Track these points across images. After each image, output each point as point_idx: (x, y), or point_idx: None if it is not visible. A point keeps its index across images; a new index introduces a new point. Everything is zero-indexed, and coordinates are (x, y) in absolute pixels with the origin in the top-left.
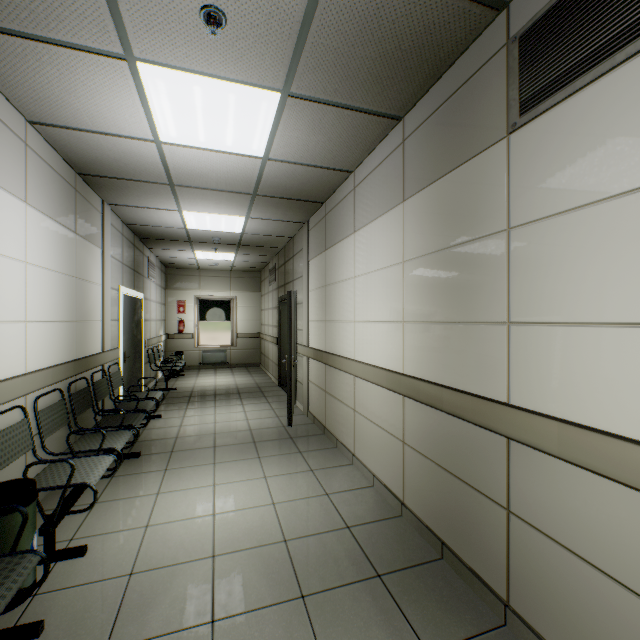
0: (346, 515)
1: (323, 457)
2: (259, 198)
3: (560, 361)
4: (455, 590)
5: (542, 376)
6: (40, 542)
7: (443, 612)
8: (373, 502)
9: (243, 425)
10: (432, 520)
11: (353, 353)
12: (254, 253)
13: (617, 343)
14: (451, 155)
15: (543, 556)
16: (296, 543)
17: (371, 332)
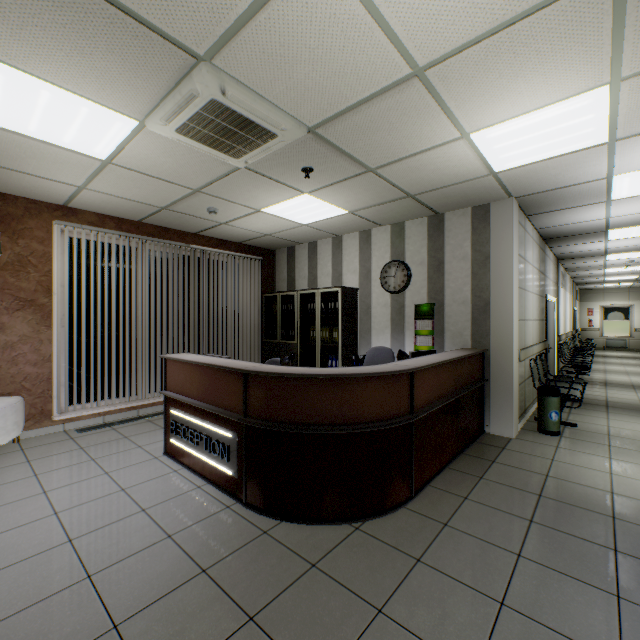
0: None
1: None
2: None
3: None
4: None
5: None
6: None
7: None
8: None
9: (636, 363)
10: None
11: None
12: None
13: None
14: None
15: None
16: None
17: None
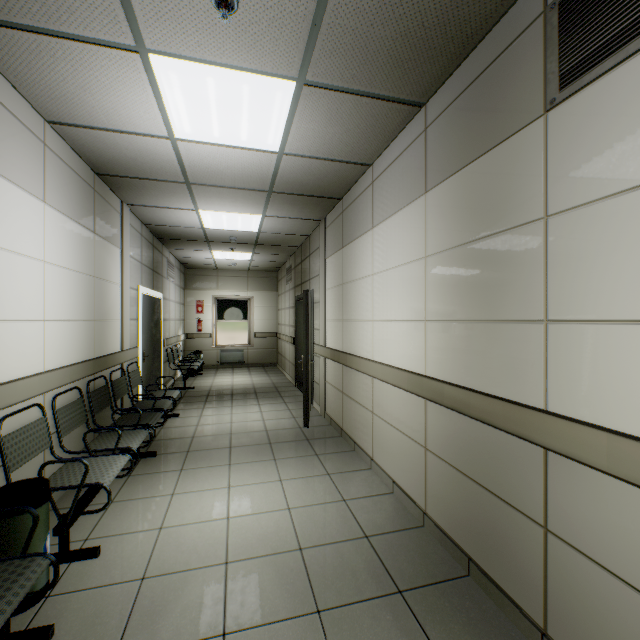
0: (364, 523)
1: (340, 460)
2: (275, 195)
3: (609, 364)
4: (484, 612)
5: (587, 380)
6: (56, 541)
7: (471, 637)
8: (393, 510)
9: (259, 425)
10: (457, 533)
11: (371, 353)
12: (271, 252)
13: None
14: (479, 140)
15: (588, 583)
16: (312, 552)
17: (390, 331)
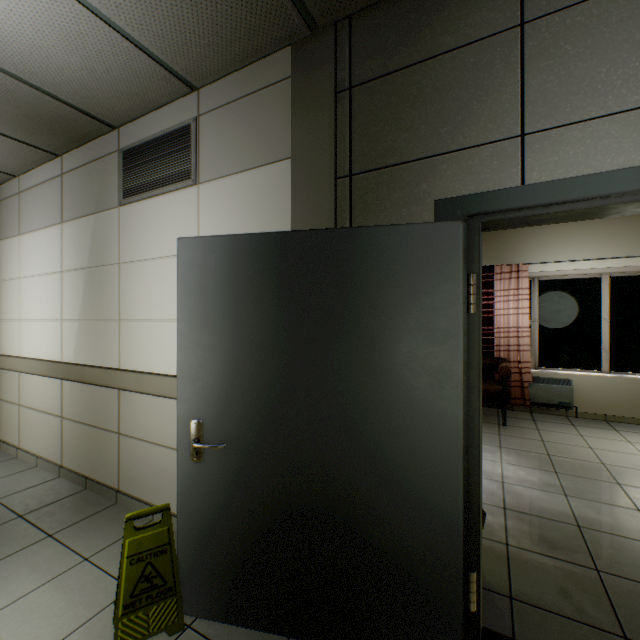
0: None
1: None
2: None
3: (138, 340)
4: (89, 500)
5: (132, 350)
6: None
7: (73, 514)
8: (33, 477)
9: None
10: (82, 466)
11: (19, 350)
12: None
13: (155, 329)
14: (93, 203)
15: (133, 450)
16: None
17: (36, 329)
